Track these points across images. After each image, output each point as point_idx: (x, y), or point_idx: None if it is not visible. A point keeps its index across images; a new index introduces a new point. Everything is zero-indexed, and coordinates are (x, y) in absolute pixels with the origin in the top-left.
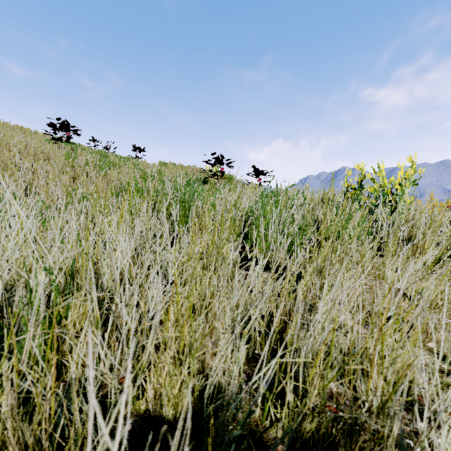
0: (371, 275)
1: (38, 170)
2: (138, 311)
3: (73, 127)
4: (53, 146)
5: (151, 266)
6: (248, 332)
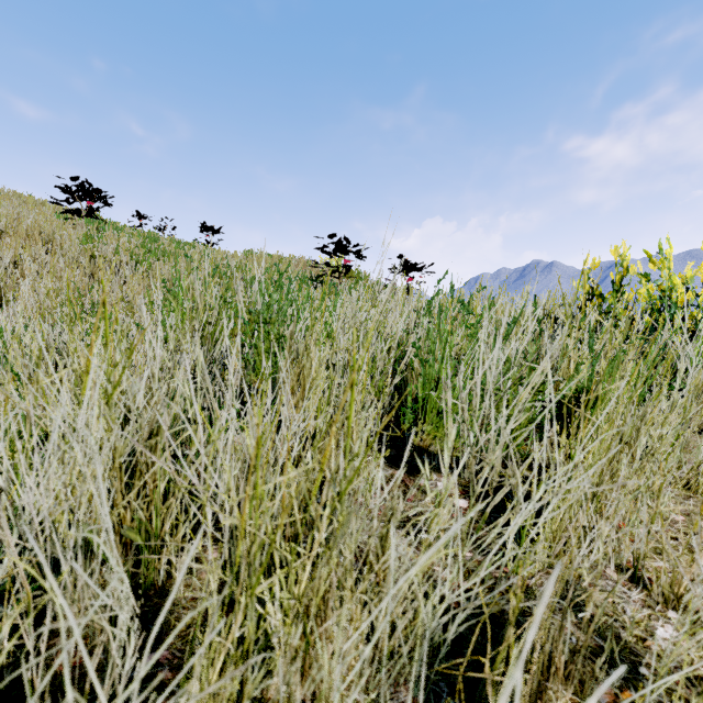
0: (676, 485)
1: (26, 261)
2: (105, 651)
3: (99, 191)
4: (66, 223)
5: (172, 488)
6: (424, 702)
